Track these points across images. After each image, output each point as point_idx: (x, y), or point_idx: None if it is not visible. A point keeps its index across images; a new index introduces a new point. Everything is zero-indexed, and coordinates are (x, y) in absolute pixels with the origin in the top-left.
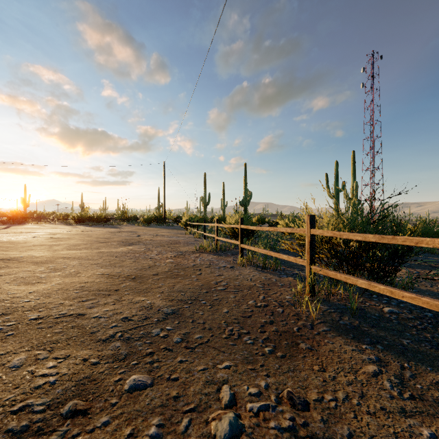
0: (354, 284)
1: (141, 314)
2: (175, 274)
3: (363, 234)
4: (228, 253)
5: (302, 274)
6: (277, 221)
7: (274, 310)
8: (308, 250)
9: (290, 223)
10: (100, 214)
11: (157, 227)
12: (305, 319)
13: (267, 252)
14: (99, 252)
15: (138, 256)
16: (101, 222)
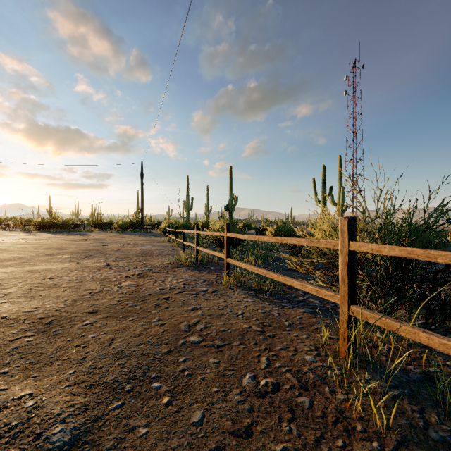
0: None
1: None
2: (127, 309)
3: None
4: (211, 267)
5: (311, 300)
6: (264, 227)
7: (294, 401)
8: (344, 277)
9: (279, 229)
10: (66, 219)
11: (133, 234)
12: (362, 430)
13: (265, 272)
14: (29, 271)
15: (86, 275)
16: (67, 228)
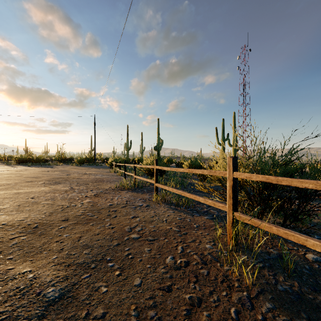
0: (302, 244)
1: (2, 312)
2: (88, 218)
3: (318, 181)
4: (145, 190)
5: (212, 210)
6: (182, 162)
7: (198, 271)
8: (230, 194)
9: (192, 163)
10: (39, 156)
11: (88, 166)
12: (238, 286)
13: (181, 192)
14: (16, 193)
15: (57, 196)
16: (40, 163)
